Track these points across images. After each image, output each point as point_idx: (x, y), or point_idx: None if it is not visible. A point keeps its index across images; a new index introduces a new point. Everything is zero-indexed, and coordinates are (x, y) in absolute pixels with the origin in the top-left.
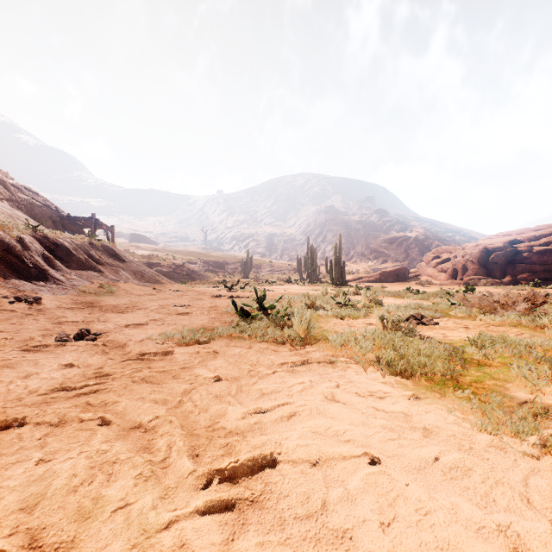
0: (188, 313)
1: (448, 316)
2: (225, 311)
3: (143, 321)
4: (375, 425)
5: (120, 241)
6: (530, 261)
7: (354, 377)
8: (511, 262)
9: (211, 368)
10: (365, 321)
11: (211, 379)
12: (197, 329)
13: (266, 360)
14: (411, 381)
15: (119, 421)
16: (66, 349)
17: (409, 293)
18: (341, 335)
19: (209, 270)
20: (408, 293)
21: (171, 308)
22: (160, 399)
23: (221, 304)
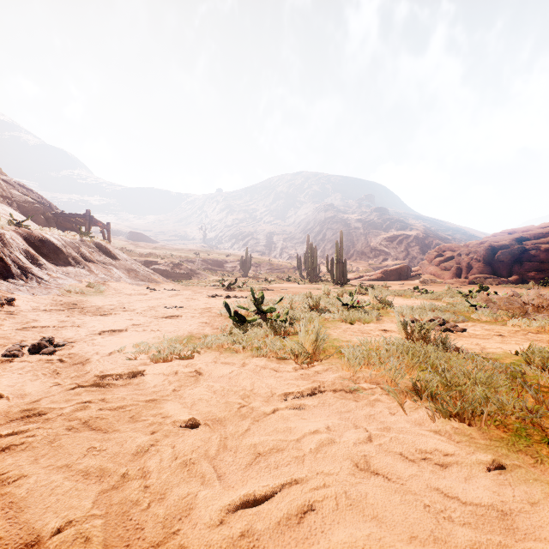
0: (177, 316)
1: (470, 319)
2: (219, 314)
3: (123, 326)
4: (458, 543)
5: (119, 240)
6: (538, 259)
7: (388, 419)
8: (517, 260)
9: (187, 402)
10: (379, 326)
11: (183, 423)
12: (182, 338)
13: (263, 386)
14: (476, 429)
15: (6, 526)
16: (10, 368)
17: (415, 293)
18: (358, 350)
19: (207, 268)
20: (414, 293)
21: (160, 309)
22: (95, 469)
23: (216, 304)
